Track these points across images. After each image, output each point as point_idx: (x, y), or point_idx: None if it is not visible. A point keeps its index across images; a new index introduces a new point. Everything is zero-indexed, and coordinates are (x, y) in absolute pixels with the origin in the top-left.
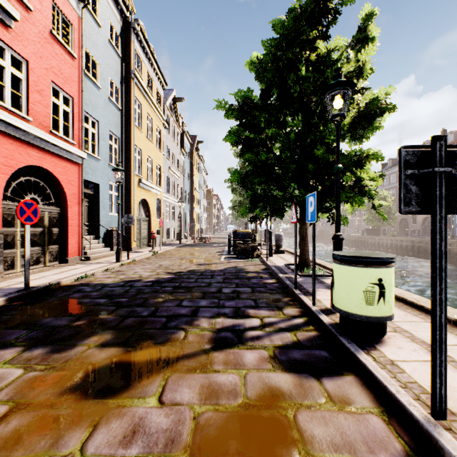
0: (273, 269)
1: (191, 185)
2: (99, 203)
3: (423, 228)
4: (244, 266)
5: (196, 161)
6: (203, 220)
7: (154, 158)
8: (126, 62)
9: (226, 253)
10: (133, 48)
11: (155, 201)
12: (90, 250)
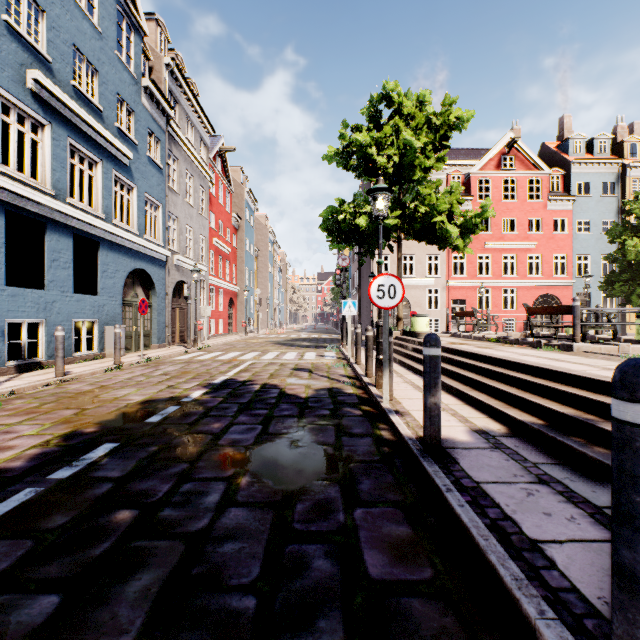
0: None
1: None
2: (590, 304)
3: None
4: None
5: None
6: None
7: None
8: (622, 196)
9: None
10: (628, 181)
11: None
12: None
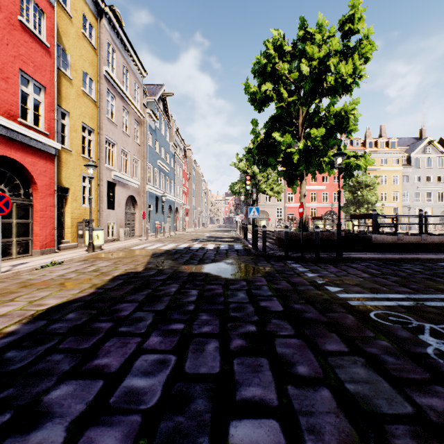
0: None
1: None
2: None
3: None
4: None
5: None
6: None
7: (389, 190)
8: None
9: None
10: None
11: (390, 209)
12: (344, 227)
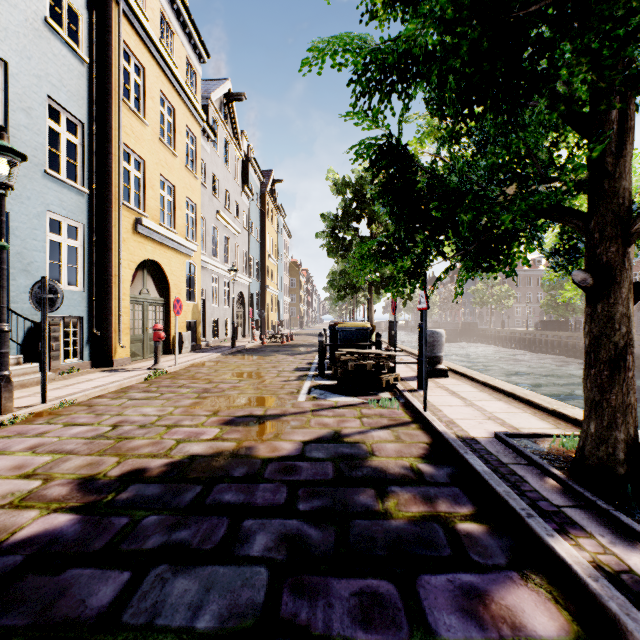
0: (478, 471)
1: (261, 249)
2: (9, 259)
3: (637, 319)
4: (362, 434)
5: (272, 212)
6: (284, 307)
7: (180, 185)
8: None
9: (315, 374)
10: None
11: (182, 266)
12: None
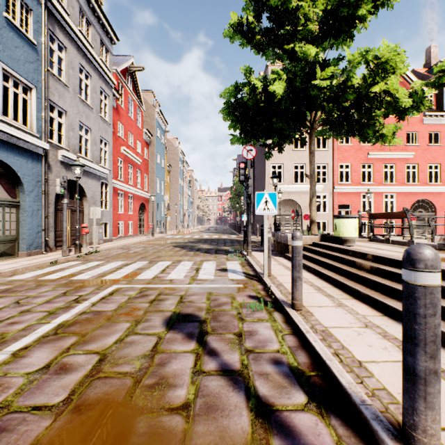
0: None
1: None
2: None
3: None
4: None
5: None
6: None
7: None
8: None
9: None
10: None
11: None
12: None
